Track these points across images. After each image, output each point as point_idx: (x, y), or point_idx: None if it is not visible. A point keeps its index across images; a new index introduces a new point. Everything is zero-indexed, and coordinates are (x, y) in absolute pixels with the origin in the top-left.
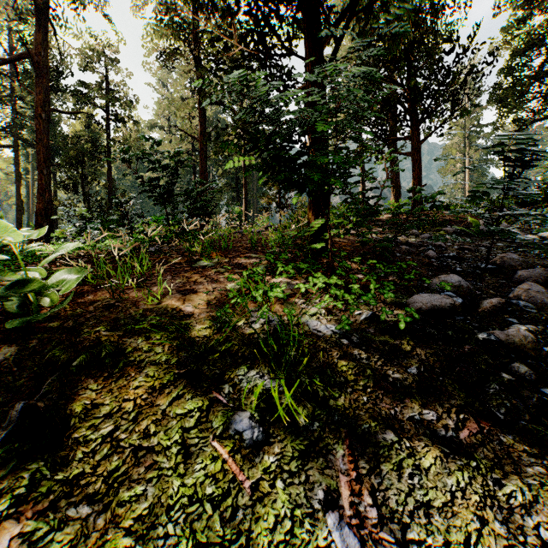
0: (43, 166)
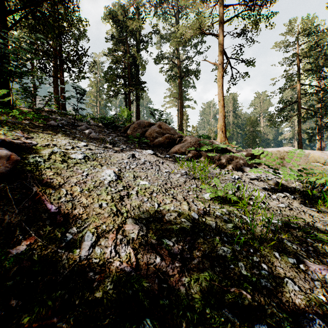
0: None
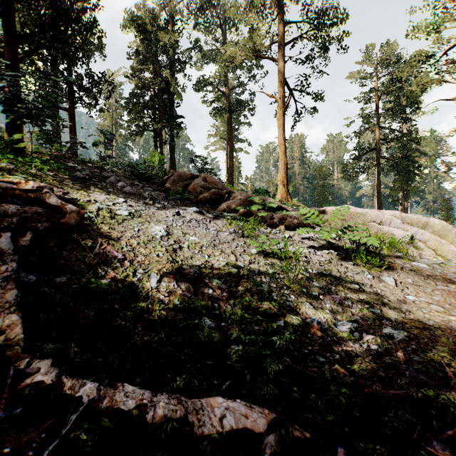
0: None
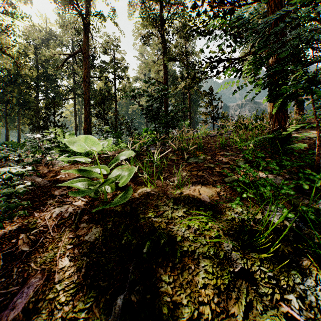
0: (86, 106)
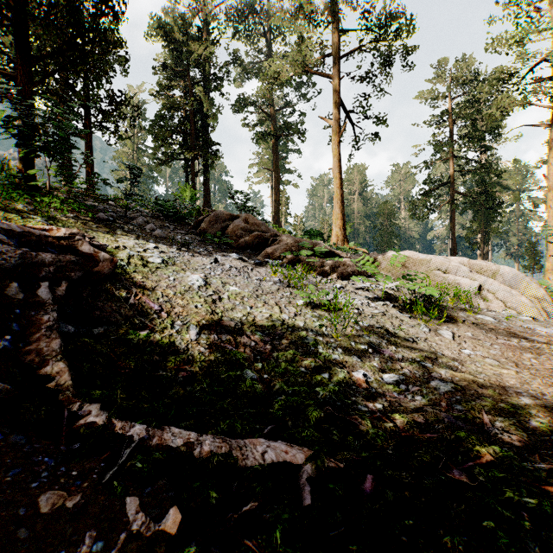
0: None
